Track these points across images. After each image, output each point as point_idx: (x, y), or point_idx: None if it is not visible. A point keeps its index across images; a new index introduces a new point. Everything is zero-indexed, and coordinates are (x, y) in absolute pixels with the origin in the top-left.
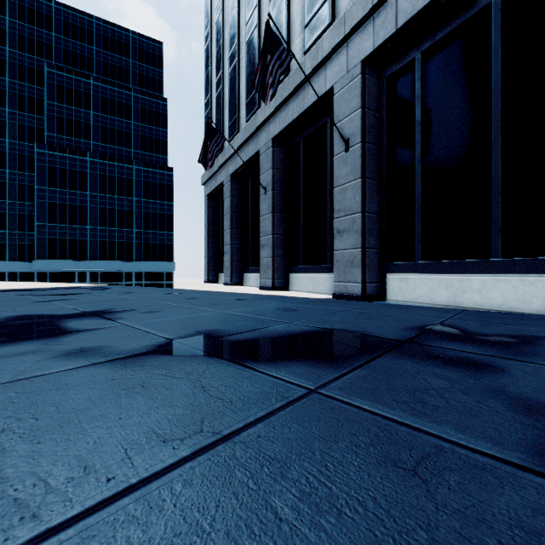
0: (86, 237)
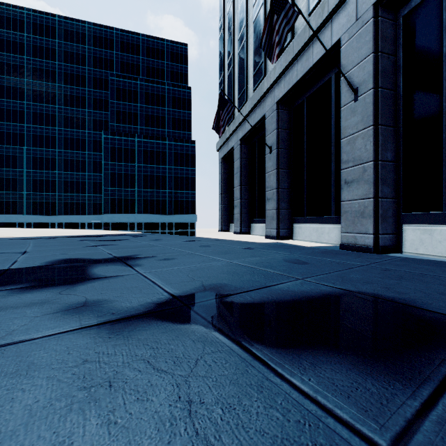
0: (134, 197)
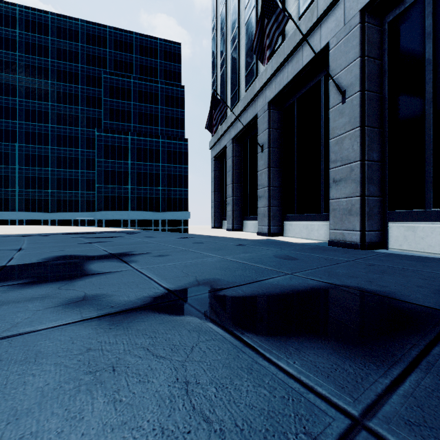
0: (128, 194)
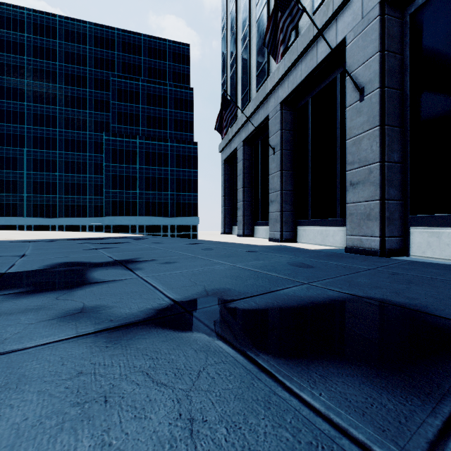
0: (136, 199)
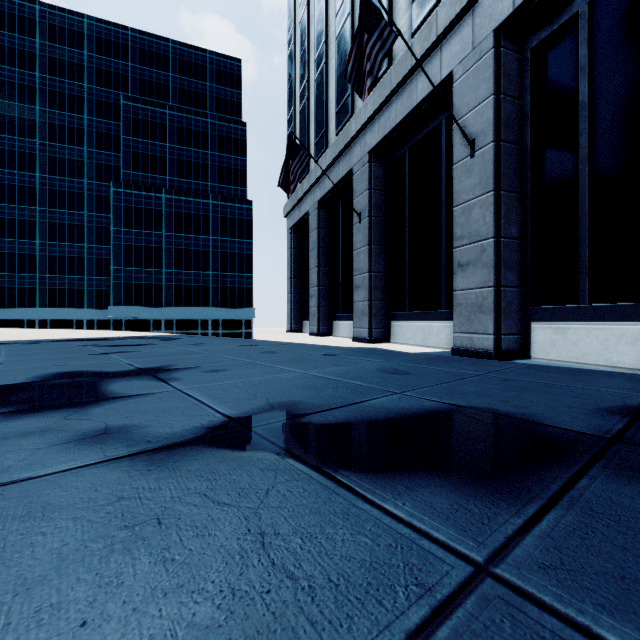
0: (161, 281)
